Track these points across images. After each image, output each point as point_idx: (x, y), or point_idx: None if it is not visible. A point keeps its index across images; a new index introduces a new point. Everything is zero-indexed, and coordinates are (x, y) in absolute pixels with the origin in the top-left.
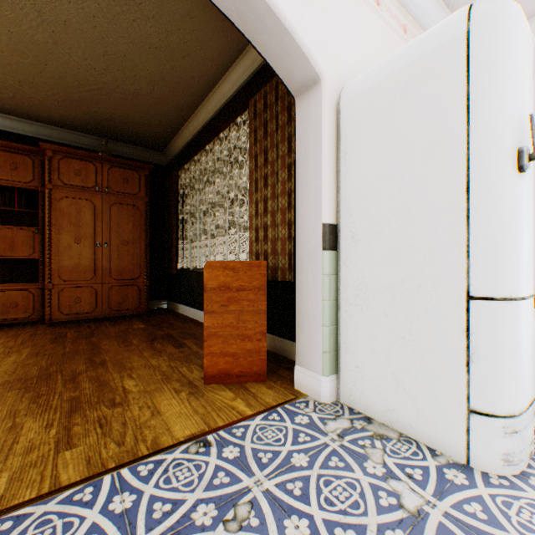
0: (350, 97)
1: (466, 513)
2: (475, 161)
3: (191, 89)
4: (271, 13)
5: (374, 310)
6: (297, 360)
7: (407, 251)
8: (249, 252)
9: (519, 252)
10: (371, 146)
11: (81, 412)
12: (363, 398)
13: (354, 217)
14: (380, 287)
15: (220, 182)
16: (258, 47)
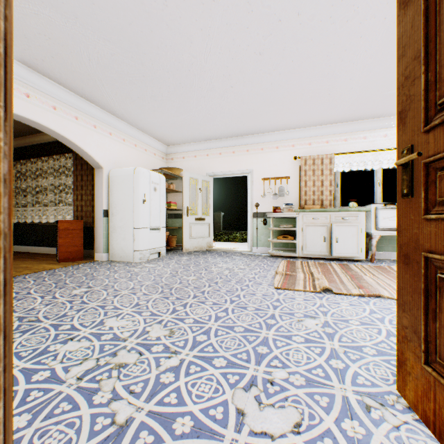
0: (112, 175)
1: (127, 264)
2: (135, 201)
3: (35, 129)
4: (87, 153)
5: (118, 233)
6: (96, 251)
7: (124, 218)
8: (74, 216)
9: (144, 219)
10: (117, 191)
11: (14, 269)
12: (115, 256)
13: (113, 208)
14: (119, 227)
15: (51, 176)
16: (82, 156)
